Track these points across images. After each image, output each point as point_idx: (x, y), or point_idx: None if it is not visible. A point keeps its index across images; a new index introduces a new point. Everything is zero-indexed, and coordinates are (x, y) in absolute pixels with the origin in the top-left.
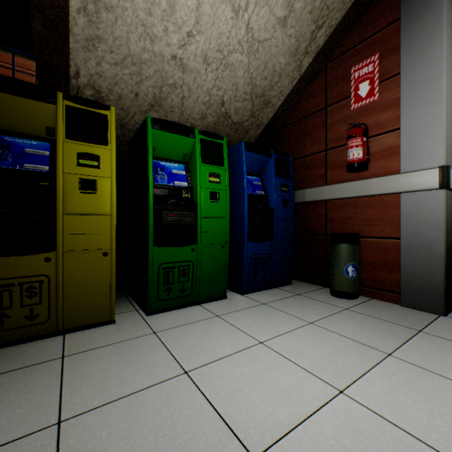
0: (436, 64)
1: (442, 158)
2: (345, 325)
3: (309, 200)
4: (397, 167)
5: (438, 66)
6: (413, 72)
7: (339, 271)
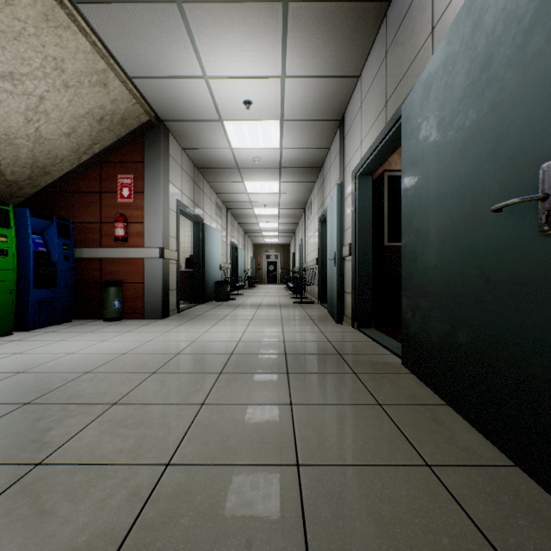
0: (159, 197)
1: (161, 243)
2: (111, 329)
3: (88, 257)
4: (144, 244)
5: (160, 198)
6: (150, 196)
7: (110, 305)
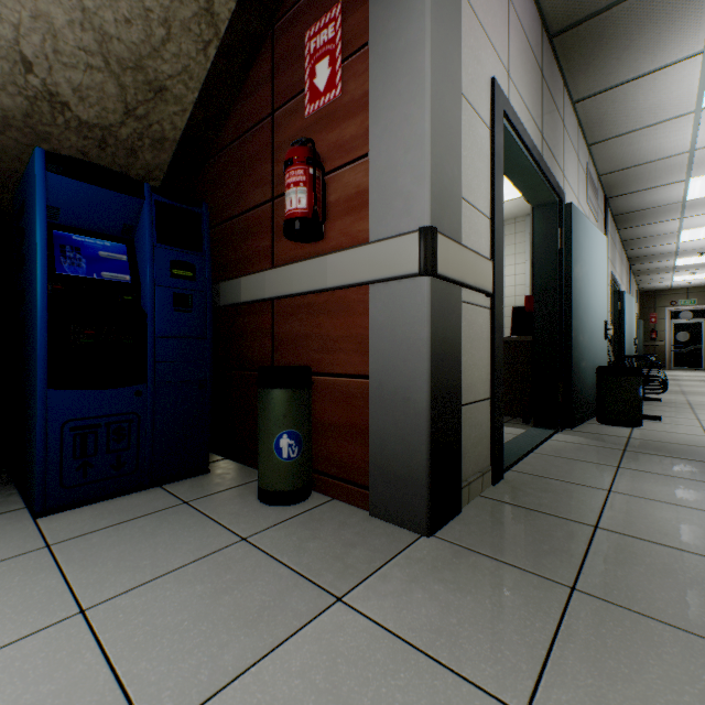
0: (417, 19)
1: (425, 212)
2: (171, 605)
3: (247, 300)
4: (368, 233)
5: (420, 24)
6: (386, 36)
7: (265, 448)
